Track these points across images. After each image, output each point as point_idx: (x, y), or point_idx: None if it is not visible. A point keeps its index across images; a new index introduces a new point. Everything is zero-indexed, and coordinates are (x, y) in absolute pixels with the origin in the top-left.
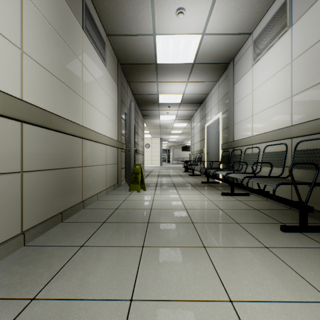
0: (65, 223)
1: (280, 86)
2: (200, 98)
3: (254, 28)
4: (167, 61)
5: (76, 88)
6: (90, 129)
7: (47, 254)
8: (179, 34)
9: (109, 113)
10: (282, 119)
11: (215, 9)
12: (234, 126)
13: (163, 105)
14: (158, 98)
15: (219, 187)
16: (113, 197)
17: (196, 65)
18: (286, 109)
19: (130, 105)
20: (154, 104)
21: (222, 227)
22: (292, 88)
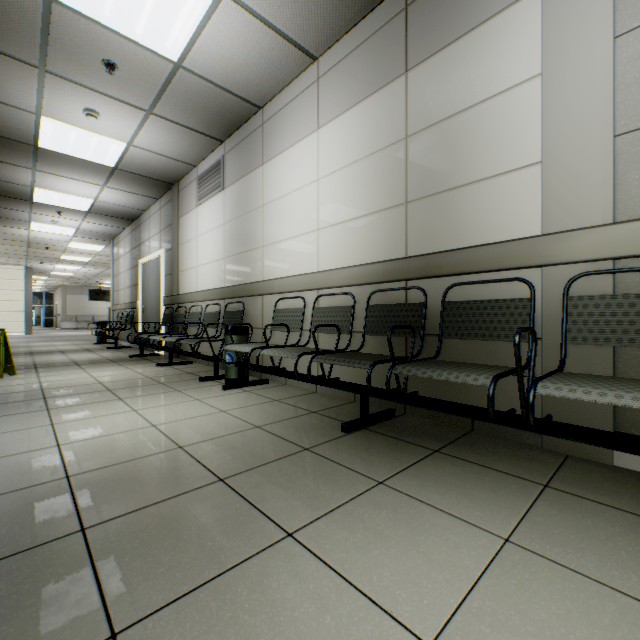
0: None
1: (218, 244)
2: (131, 213)
3: (199, 163)
4: (63, 151)
5: None
6: None
7: None
8: (90, 130)
9: None
10: (219, 278)
11: (145, 130)
12: (180, 274)
13: (44, 207)
14: (34, 193)
15: (158, 360)
16: None
17: (120, 171)
18: (222, 270)
19: None
20: (20, 200)
21: (145, 387)
22: (226, 251)
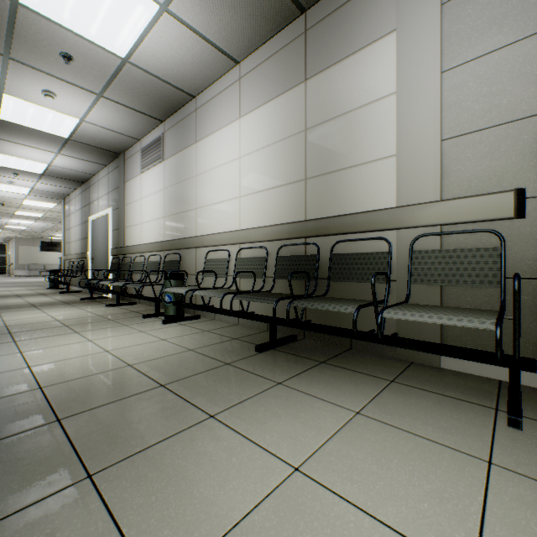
0: None
1: (159, 206)
2: (82, 176)
3: (143, 137)
4: (22, 123)
5: None
6: None
7: None
8: (47, 107)
9: None
10: (160, 234)
11: (96, 109)
12: (126, 230)
13: (1, 169)
14: None
15: (106, 302)
16: None
17: (73, 142)
18: (162, 227)
19: None
20: None
21: (97, 323)
22: (165, 211)
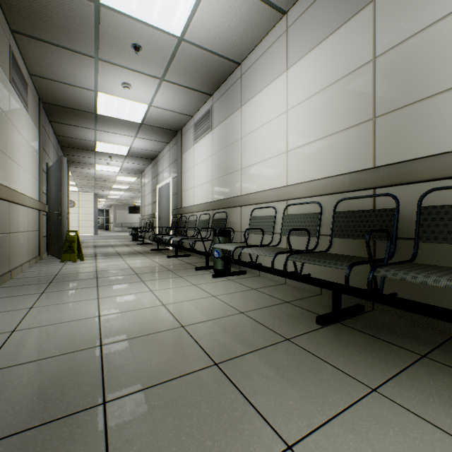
0: (3, 288)
1: (208, 170)
2: (152, 154)
3: (195, 114)
4: (111, 115)
5: (5, 148)
6: (18, 191)
7: (14, 299)
8: (126, 98)
9: (31, 168)
10: (209, 195)
11: (159, 93)
12: (182, 194)
13: (102, 154)
14: (96, 145)
15: (168, 253)
16: (43, 269)
17: (144, 125)
18: (211, 189)
19: (62, 161)
20: (89, 151)
21: (159, 273)
22: (213, 175)
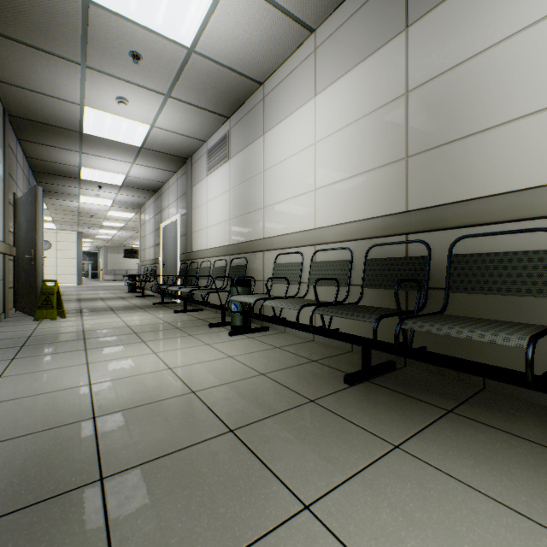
0: None
1: (225, 208)
2: (154, 185)
3: (209, 139)
4: (101, 135)
5: None
6: None
7: None
8: (121, 116)
9: None
10: (225, 237)
11: (164, 112)
12: (193, 235)
13: (89, 183)
14: (81, 172)
15: (175, 307)
16: (10, 329)
17: (145, 150)
18: (228, 230)
19: (37, 192)
20: (72, 178)
21: (164, 332)
22: (231, 213)
